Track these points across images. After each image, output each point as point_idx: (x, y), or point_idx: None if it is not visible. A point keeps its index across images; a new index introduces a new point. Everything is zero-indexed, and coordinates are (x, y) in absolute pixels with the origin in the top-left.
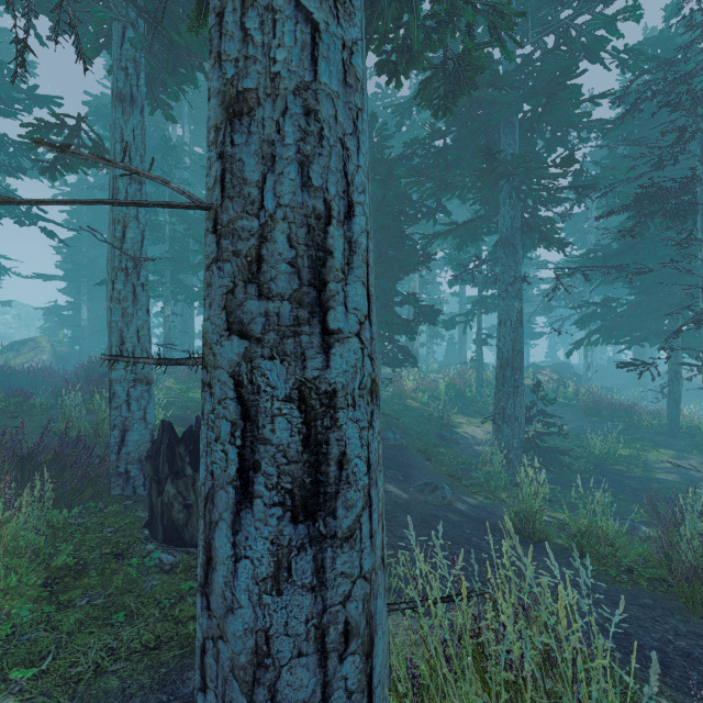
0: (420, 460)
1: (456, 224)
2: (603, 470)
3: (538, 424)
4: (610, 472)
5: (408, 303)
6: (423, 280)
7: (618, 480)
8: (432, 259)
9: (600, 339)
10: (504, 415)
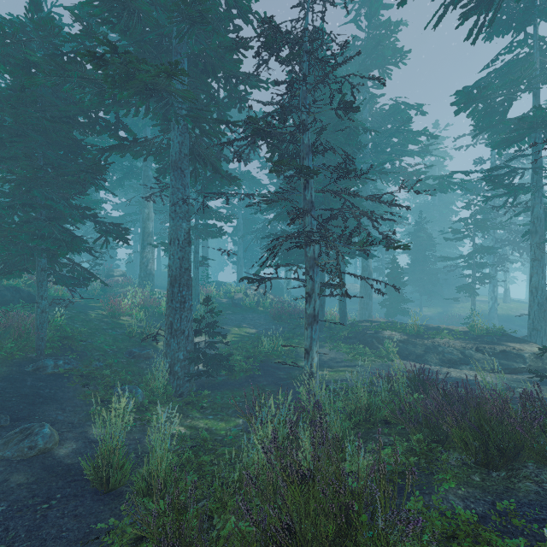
0: (78, 387)
1: (127, 140)
2: (267, 365)
3: (235, 330)
4: (271, 366)
5: (84, 218)
6: (168, 210)
7: (274, 372)
8: (100, 172)
9: (303, 265)
10: (172, 330)
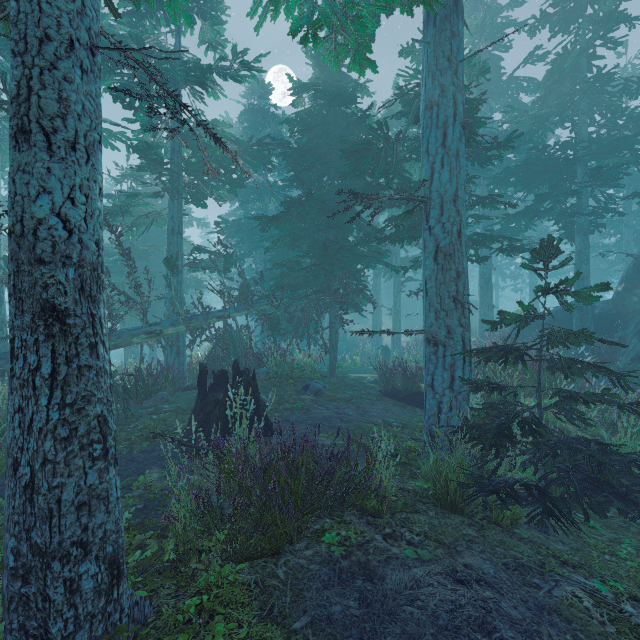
0: None
1: None
2: None
3: None
4: None
5: None
6: None
7: None
8: None
9: None
10: None
